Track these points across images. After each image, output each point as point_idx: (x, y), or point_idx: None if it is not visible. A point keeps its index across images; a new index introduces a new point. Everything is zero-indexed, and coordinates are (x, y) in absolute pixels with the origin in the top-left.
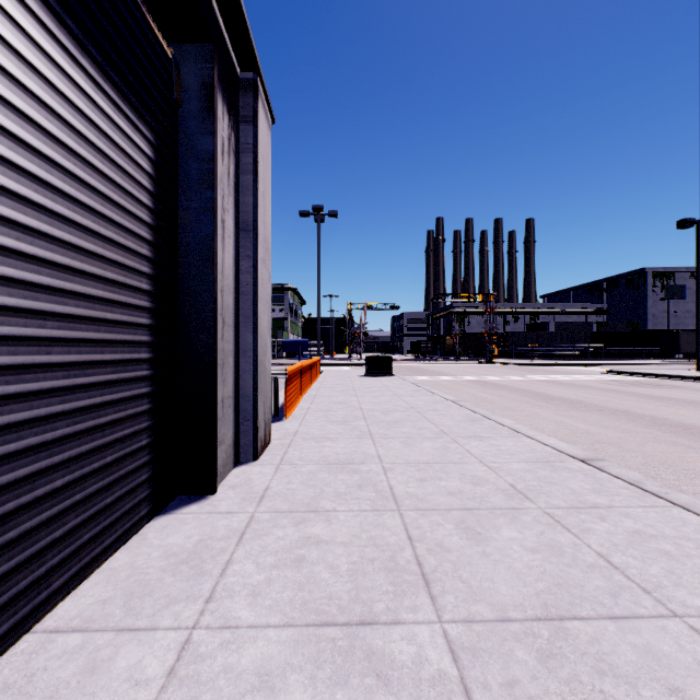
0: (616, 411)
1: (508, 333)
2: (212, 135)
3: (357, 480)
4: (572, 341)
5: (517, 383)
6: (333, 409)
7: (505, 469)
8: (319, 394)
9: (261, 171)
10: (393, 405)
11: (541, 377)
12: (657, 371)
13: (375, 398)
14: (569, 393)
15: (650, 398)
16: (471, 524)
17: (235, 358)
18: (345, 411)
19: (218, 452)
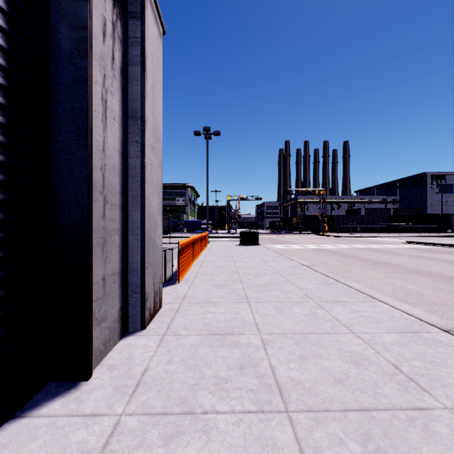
0: (431, 274)
1: (334, 215)
2: (85, 1)
3: (237, 358)
4: (377, 221)
5: (347, 250)
6: (216, 273)
7: (379, 342)
8: (207, 259)
9: (150, 66)
10: (262, 269)
11: (362, 246)
12: (442, 241)
13: (248, 263)
14: (387, 258)
15: (449, 262)
16: (380, 442)
17: (122, 235)
18: (225, 275)
19: (96, 332)
